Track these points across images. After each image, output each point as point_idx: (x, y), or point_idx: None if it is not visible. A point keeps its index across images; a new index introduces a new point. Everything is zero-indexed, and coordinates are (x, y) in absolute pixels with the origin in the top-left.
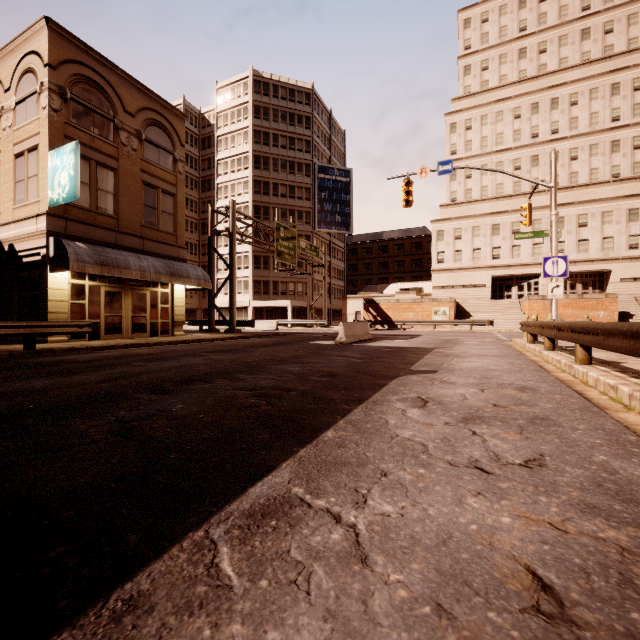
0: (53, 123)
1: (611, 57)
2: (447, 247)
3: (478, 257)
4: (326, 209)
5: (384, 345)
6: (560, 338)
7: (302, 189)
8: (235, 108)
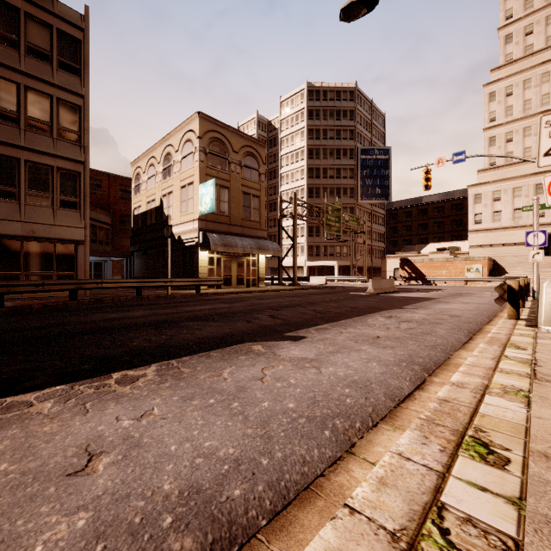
0: (201, 168)
1: None
2: (485, 209)
3: (519, 216)
4: (367, 184)
5: (401, 295)
6: None
7: (347, 170)
8: (294, 114)
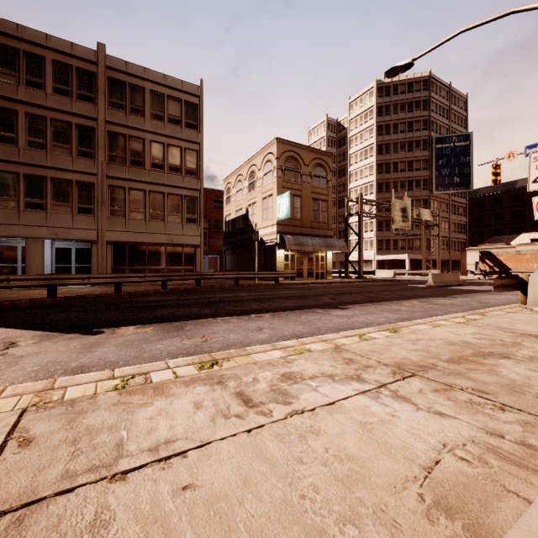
0: (278, 183)
1: None
2: None
3: None
4: (443, 174)
5: (461, 288)
6: None
7: (419, 161)
8: (363, 113)
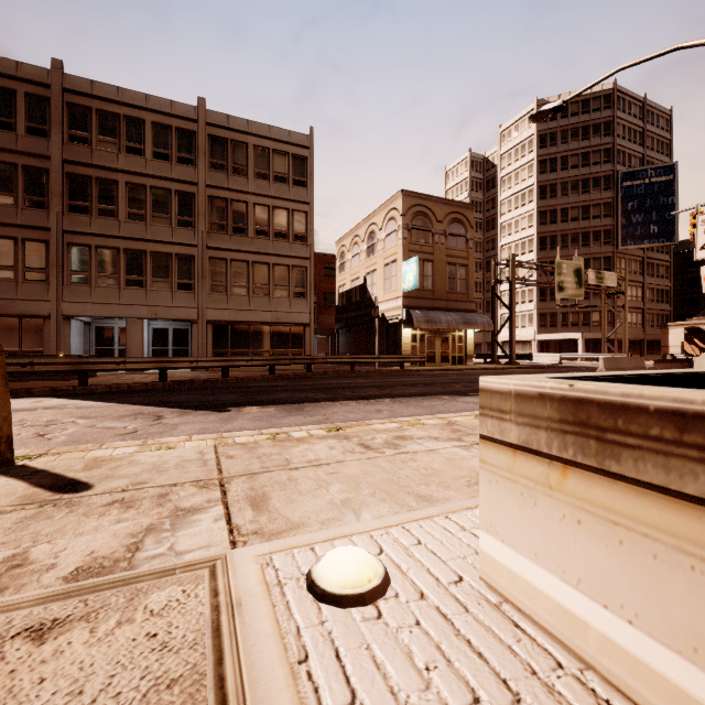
0: (404, 246)
1: None
2: None
3: None
4: (634, 221)
5: None
6: None
7: (599, 206)
8: (518, 145)
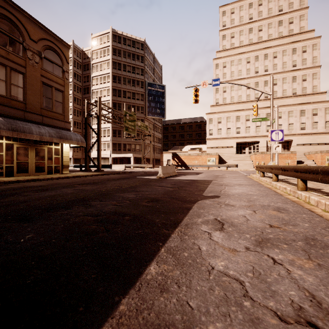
0: None
1: (292, 35)
2: (214, 127)
3: (229, 132)
4: (152, 106)
5: (184, 178)
6: (285, 175)
7: (139, 94)
8: (102, 49)
